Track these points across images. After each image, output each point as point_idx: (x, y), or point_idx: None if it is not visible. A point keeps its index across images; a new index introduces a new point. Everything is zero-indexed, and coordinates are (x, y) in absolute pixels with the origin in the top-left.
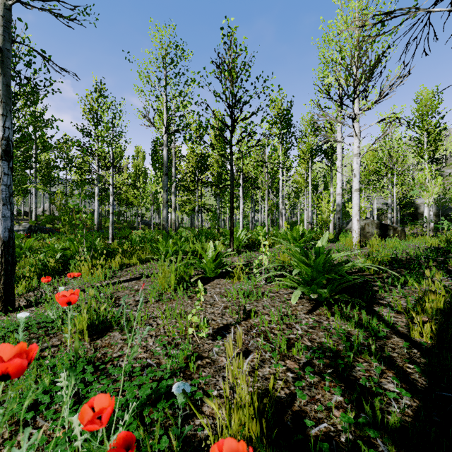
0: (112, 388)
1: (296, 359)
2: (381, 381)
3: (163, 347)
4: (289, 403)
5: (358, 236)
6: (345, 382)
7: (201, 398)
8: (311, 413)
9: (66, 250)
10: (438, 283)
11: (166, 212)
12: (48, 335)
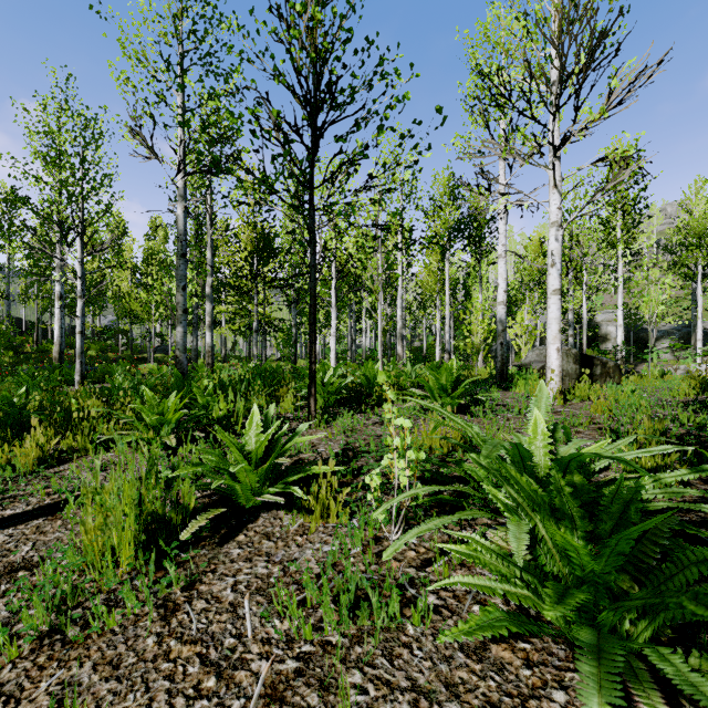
0: None
1: None
2: None
3: None
4: None
5: (559, 381)
6: None
7: None
8: None
9: None
10: None
11: (182, 331)
12: None
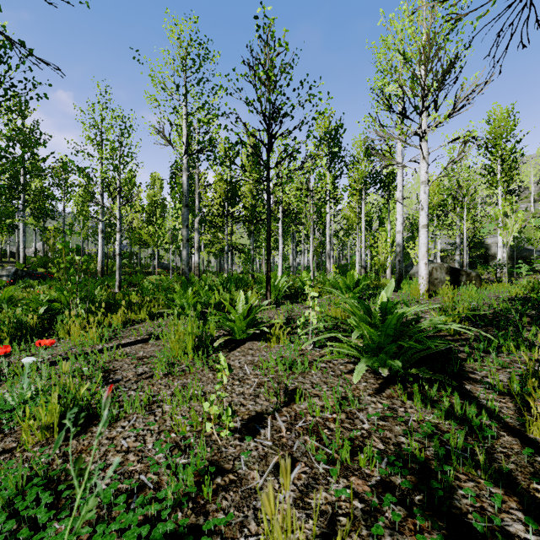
0: None
1: (366, 475)
2: (502, 517)
3: (167, 452)
4: None
5: (426, 284)
6: (445, 520)
7: None
8: None
9: (54, 302)
10: None
11: (186, 253)
12: (2, 430)
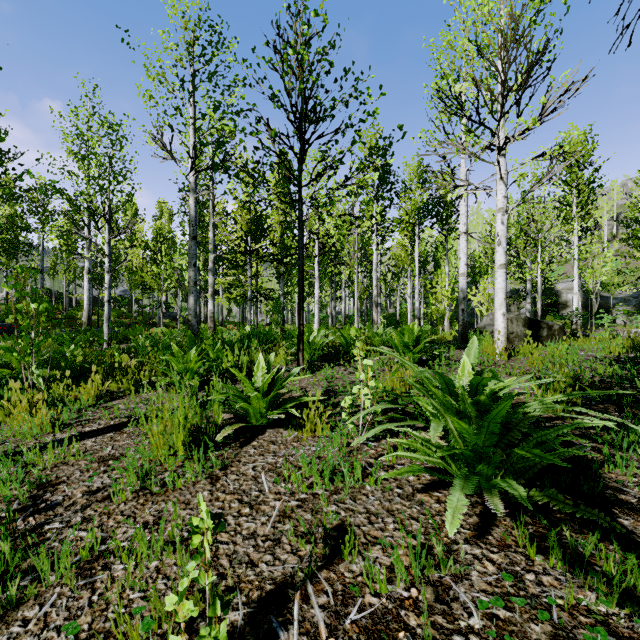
0: None
1: None
2: None
3: None
4: None
5: (504, 341)
6: None
7: None
8: None
9: (5, 367)
10: None
11: (193, 299)
12: None
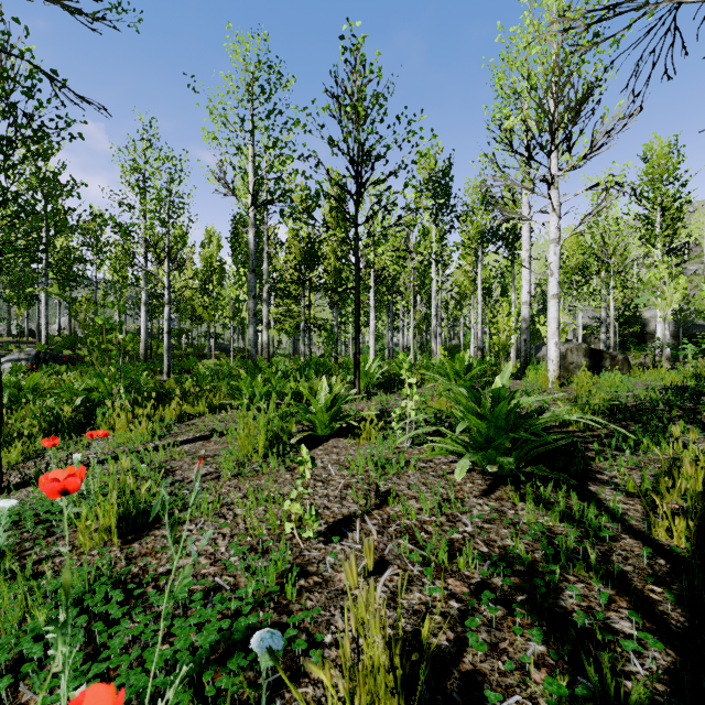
0: (154, 629)
1: (465, 577)
2: (609, 615)
3: (243, 555)
4: (455, 657)
5: (557, 370)
6: (547, 618)
7: (304, 648)
8: (493, 676)
9: (91, 391)
10: (694, 447)
11: (253, 330)
12: (52, 534)
